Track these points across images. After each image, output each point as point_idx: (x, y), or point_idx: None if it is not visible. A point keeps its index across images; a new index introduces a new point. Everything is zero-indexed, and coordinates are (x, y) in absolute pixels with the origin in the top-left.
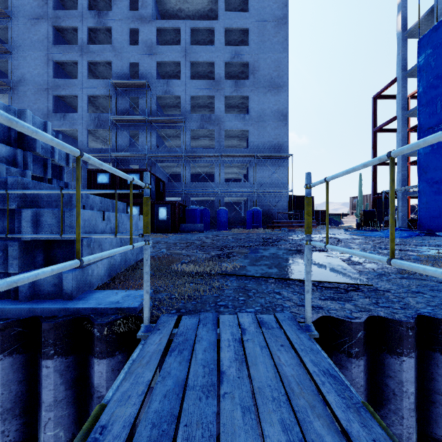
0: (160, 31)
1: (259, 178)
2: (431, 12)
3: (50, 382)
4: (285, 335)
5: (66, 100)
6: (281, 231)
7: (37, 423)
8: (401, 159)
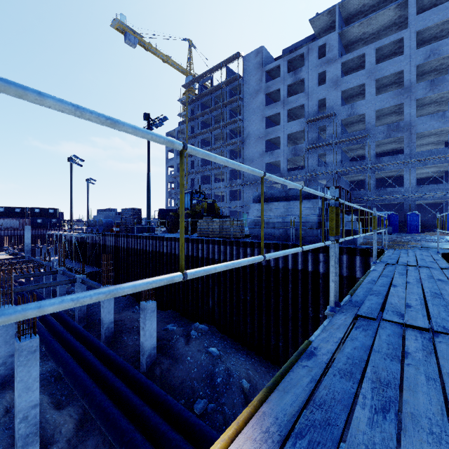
0: (344, 63)
1: None
2: None
3: (358, 261)
4: (429, 253)
5: (271, 140)
6: None
7: (352, 272)
8: None
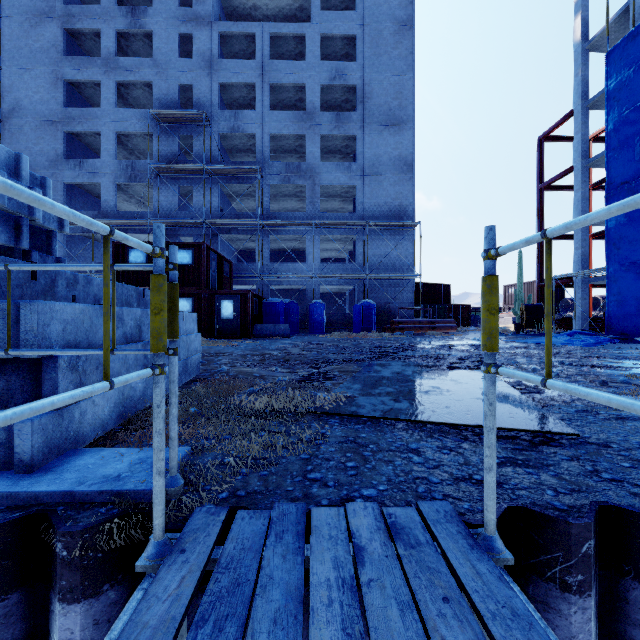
0: (225, 38)
1: (371, 257)
2: (625, 13)
3: None
4: (444, 560)
5: (84, 140)
6: (404, 335)
7: None
8: (580, 229)
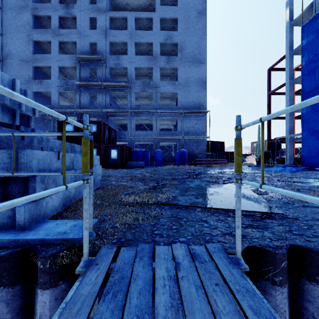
0: (112, 19)
1: (185, 128)
2: (311, 7)
3: None
4: (217, 269)
5: (43, 70)
6: (201, 166)
7: None
8: (289, 114)
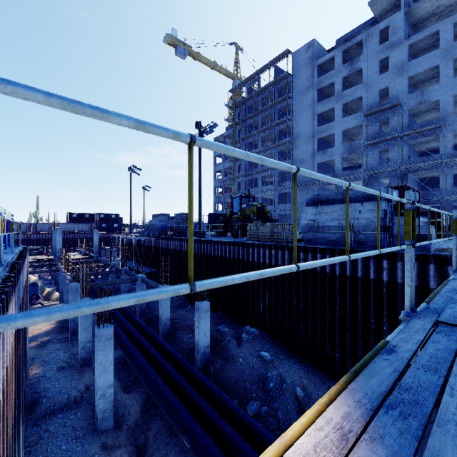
0: (412, 45)
1: None
2: None
3: (432, 270)
4: None
5: (324, 138)
6: None
7: (424, 282)
8: None
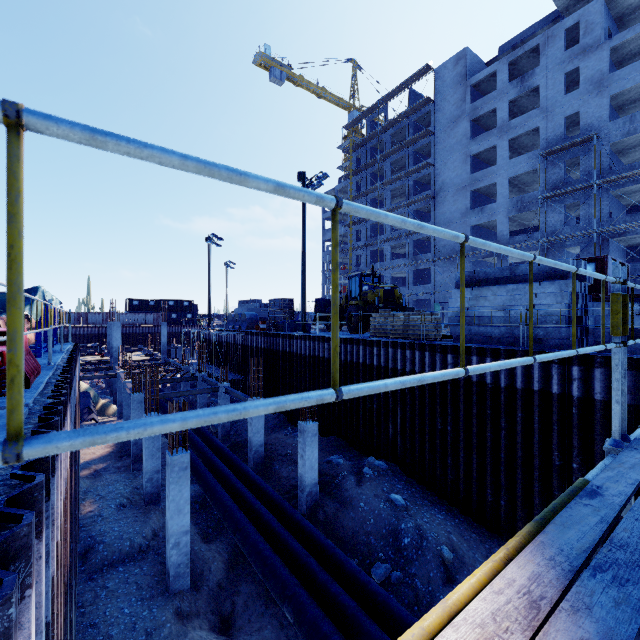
0: (616, 48)
1: None
2: None
3: None
4: None
5: (480, 190)
6: None
7: (637, 399)
8: None
